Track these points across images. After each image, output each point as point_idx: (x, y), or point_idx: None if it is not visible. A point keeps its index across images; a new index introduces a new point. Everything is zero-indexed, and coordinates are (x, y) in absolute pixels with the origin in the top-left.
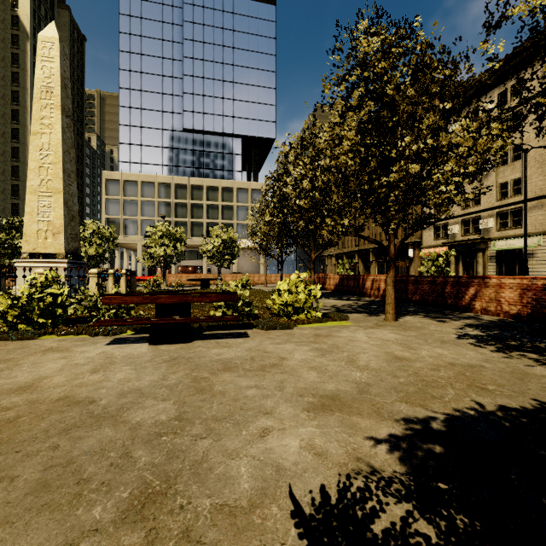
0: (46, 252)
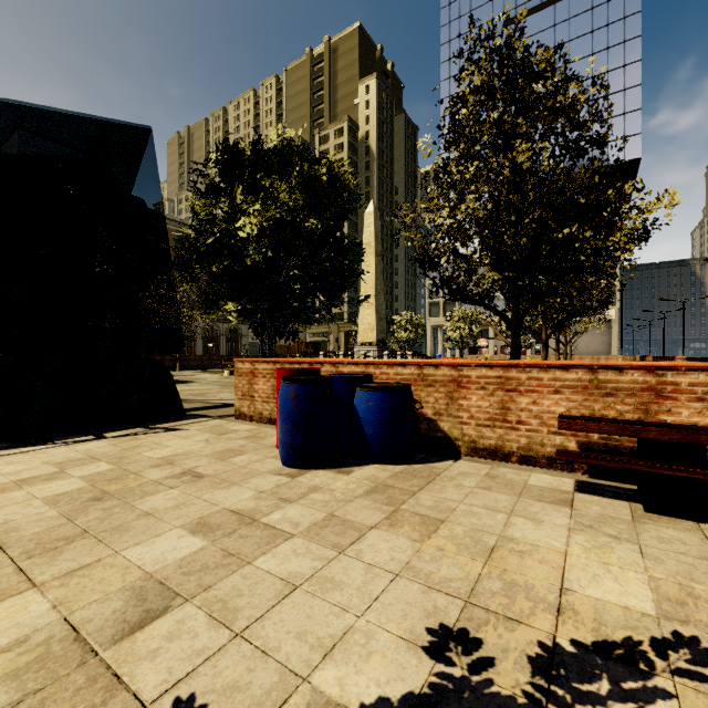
0: (368, 341)
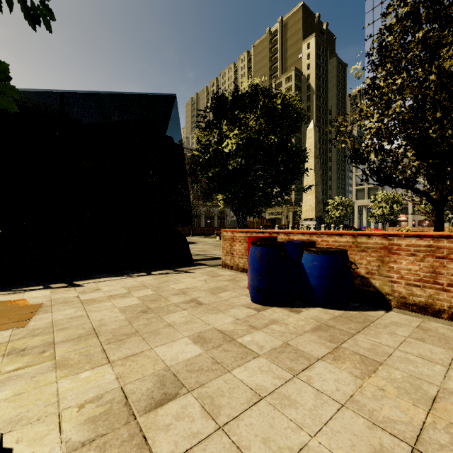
0: (309, 218)
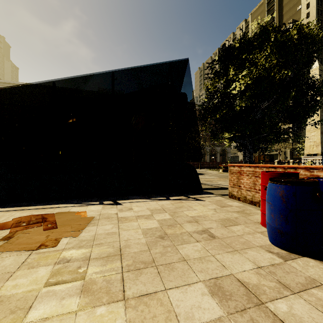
0: (313, 153)
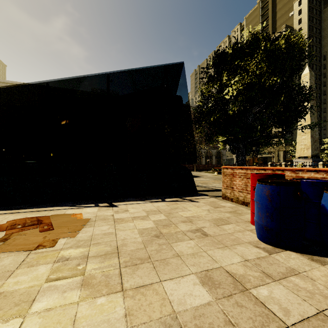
0: (303, 156)
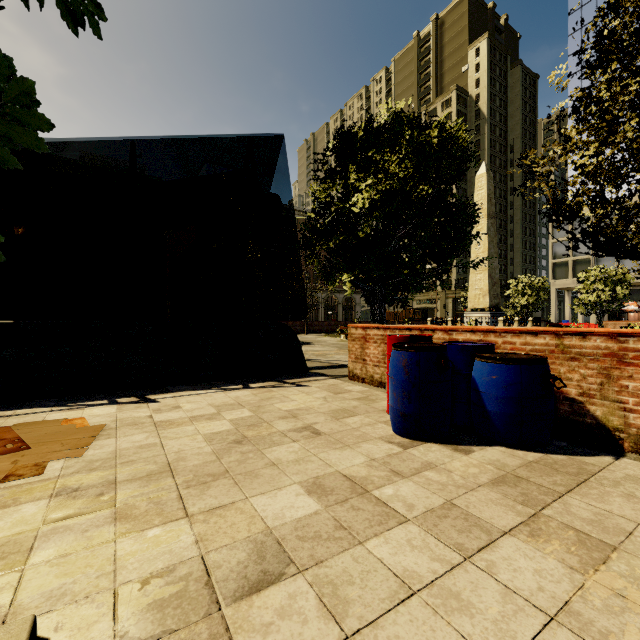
0: (479, 307)
